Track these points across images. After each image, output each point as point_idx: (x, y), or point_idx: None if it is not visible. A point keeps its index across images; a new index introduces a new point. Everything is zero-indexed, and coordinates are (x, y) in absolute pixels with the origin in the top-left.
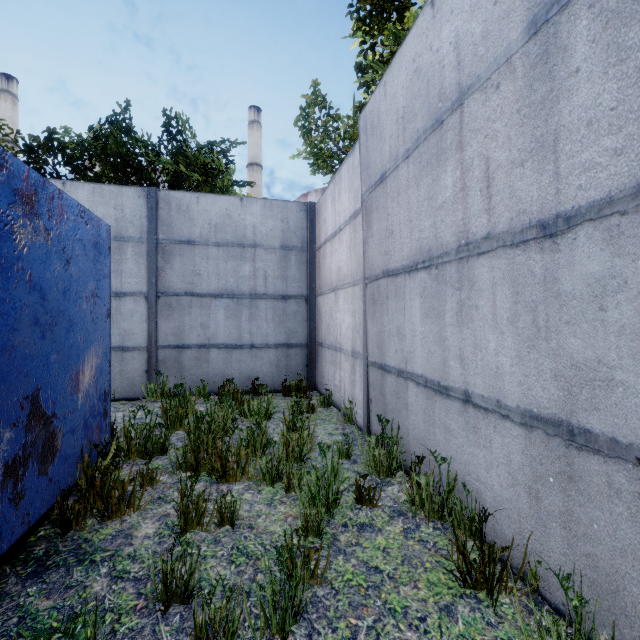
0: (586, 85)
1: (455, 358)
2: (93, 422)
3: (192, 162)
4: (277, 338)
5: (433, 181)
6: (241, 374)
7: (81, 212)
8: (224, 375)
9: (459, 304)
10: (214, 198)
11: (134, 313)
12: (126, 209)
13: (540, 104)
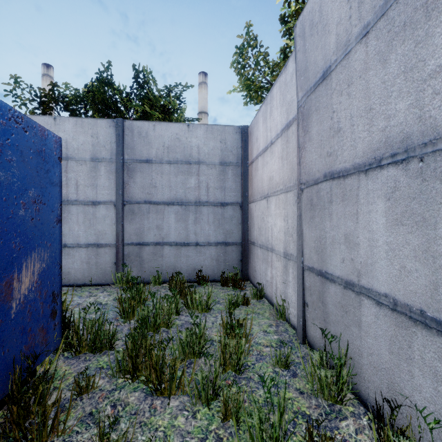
0: None
1: None
2: (35, 326)
3: (154, 103)
4: (217, 237)
5: (417, 44)
6: (188, 266)
7: (16, 117)
8: (174, 267)
9: None
10: (167, 125)
11: (106, 217)
12: (100, 136)
13: None
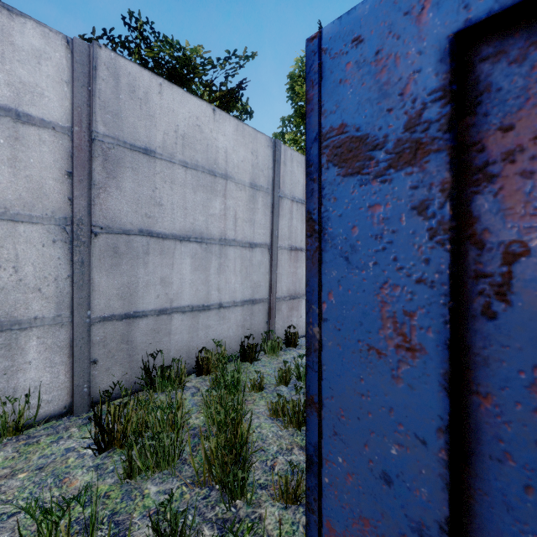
0: (260, 214)
1: (216, 289)
2: None
3: None
4: None
5: (208, 199)
6: None
7: None
8: None
9: (220, 264)
10: None
11: None
12: None
13: (252, 209)
